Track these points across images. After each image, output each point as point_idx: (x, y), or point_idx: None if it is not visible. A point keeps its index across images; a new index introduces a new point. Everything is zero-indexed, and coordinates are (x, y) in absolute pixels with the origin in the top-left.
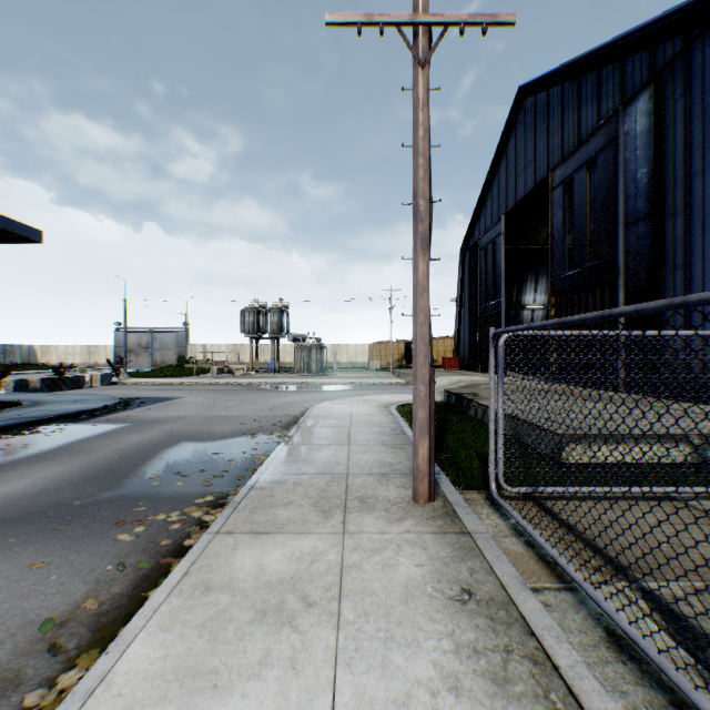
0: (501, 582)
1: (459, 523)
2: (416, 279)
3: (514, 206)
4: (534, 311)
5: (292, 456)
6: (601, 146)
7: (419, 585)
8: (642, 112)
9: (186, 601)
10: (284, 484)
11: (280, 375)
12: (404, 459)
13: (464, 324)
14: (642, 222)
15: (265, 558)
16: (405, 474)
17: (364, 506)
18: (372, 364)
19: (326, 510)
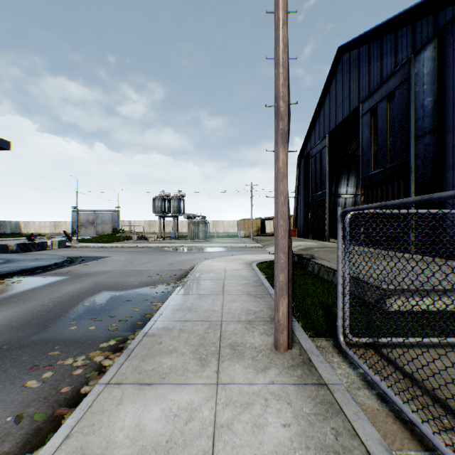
0: (367, 450)
1: (316, 372)
2: (277, 167)
3: (334, 128)
4: (346, 198)
5: (180, 304)
6: (398, 84)
7: (289, 452)
8: (428, 58)
9: None
10: (171, 330)
11: (178, 241)
12: (264, 308)
13: (300, 207)
14: (428, 135)
15: (145, 415)
16: (266, 321)
17: (234, 353)
18: (239, 233)
19: (203, 358)
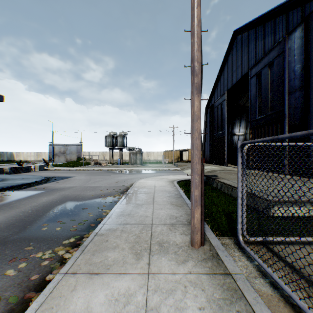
0: None
1: (222, 264)
2: (193, 111)
3: (231, 87)
4: (239, 136)
5: (122, 211)
6: (276, 55)
7: None
8: (298, 37)
9: None
10: (115, 231)
11: (122, 165)
12: (183, 214)
13: (207, 142)
14: (298, 91)
15: (92, 300)
16: (184, 224)
17: (161, 249)
18: (164, 160)
19: (138, 253)
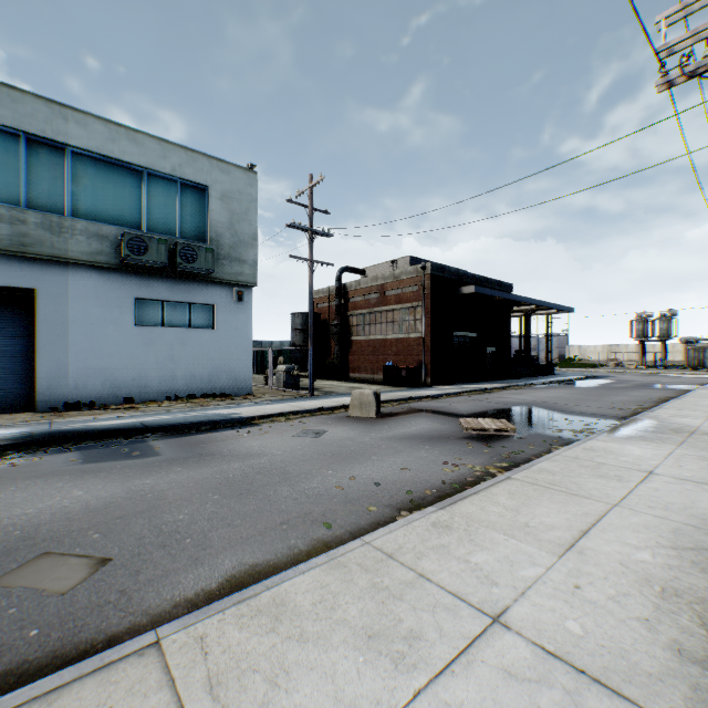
0: None
1: None
2: None
3: None
4: None
5: None
6: None
7: None
8: None
9: (701, 390)
10: None
11: (669, 370)
12: None
13: None
14: None
15: None
16: None
17: None
18: None
19: None
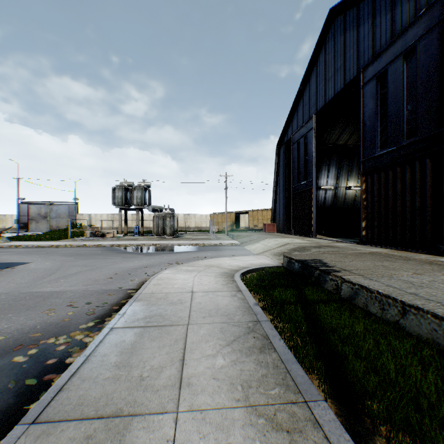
0: None
1: None
2: None
3: (324, 106)
4: (326, 191)
5: None
6: (423, 33)
7: None
8: None
9: None
10: None
11: (142, 237)
12: None
13: (279, 199)
14: None
15: None
16: None
17: None
18: (212, 228)
19: None
